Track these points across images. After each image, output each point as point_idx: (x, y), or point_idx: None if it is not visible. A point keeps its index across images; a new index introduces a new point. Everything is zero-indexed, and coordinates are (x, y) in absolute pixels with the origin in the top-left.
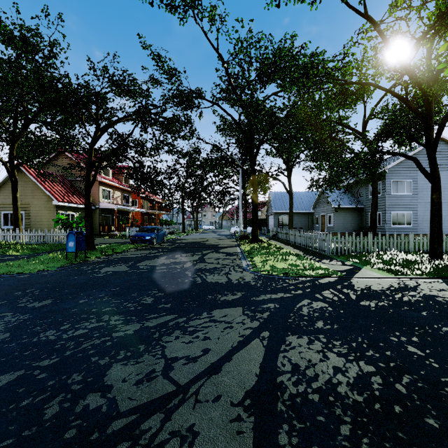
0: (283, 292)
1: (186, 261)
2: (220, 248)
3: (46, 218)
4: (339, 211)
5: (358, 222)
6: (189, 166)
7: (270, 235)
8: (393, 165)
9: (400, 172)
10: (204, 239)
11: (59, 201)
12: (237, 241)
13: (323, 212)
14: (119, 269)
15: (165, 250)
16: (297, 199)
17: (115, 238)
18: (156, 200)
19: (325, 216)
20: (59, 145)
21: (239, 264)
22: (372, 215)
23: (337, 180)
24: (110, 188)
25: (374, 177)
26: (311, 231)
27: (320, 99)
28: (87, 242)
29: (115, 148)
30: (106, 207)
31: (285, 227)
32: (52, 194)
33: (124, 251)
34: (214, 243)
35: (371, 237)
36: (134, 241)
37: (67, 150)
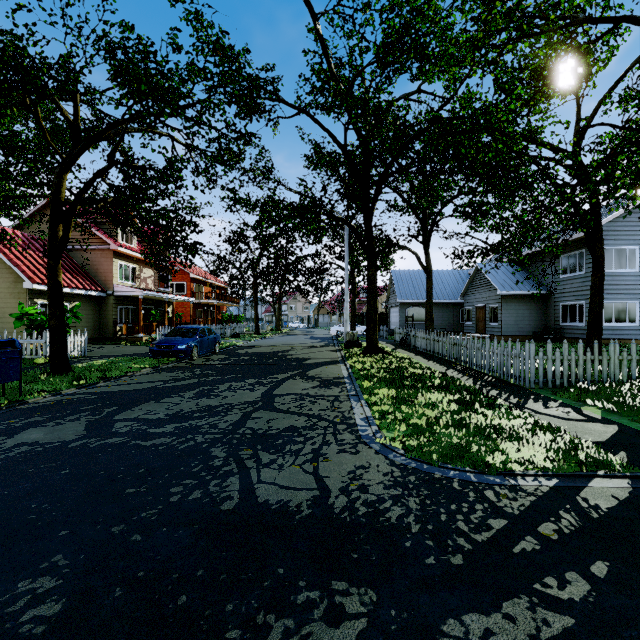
0: (523, 595)
1: (232, 404)
2: (309, 367)
3: (13, 311)
4: (510, 299)
5: (541, 318)
6: (259, 223)
7: (395, 339)
8: (607, 222)
9: (619, 233)
10: (285, 347)
11: (35, 282)
12: (341, 350)
13: (480, 302)
14: (59, 434)
15: (207, 371)
16: (435, 282)
17: (137, 345)
18: (216, 284)
19: (483, 309)
20: (5, 173)
21: (347, 417)
22: (592, 306)
23: (520, 243)
24: (135, 263)
25: (596, 235)
26: (459, 332)
27: (523, 51)
28: (52, 358)
29: (98, 172)
30: (124, 294)
31: (416, 326)
32: (23, 271)
33: (127, 375)
34: (301, 354)
35: (616, 351)
36: (156, 352)
37: (20, 182)
